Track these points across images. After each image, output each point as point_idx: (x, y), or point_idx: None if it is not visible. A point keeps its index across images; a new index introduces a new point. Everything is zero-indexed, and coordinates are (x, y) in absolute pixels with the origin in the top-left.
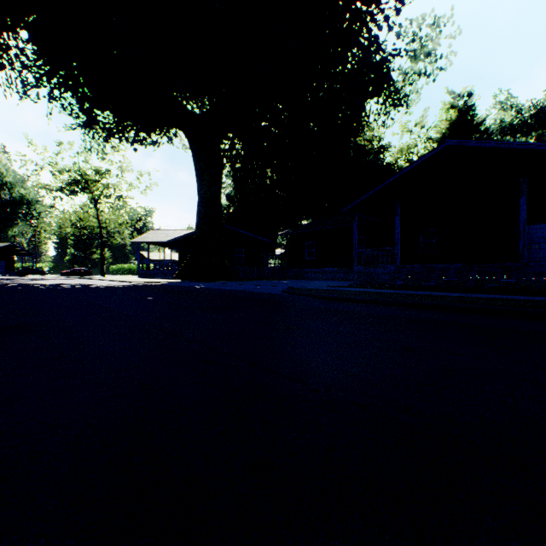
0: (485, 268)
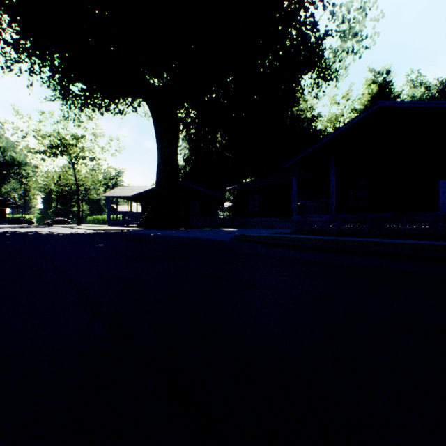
0: (413, 217)
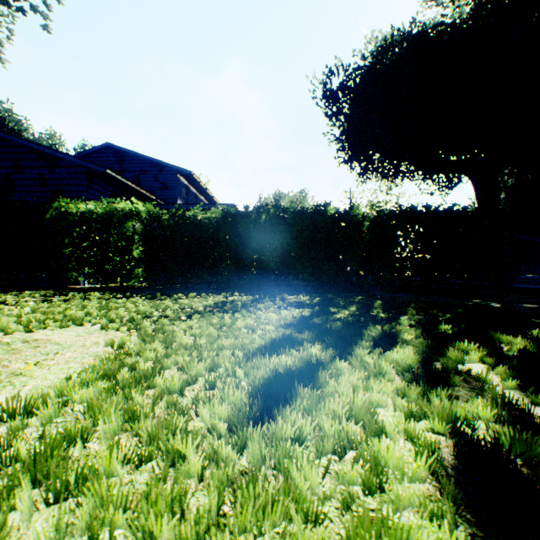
0: None
